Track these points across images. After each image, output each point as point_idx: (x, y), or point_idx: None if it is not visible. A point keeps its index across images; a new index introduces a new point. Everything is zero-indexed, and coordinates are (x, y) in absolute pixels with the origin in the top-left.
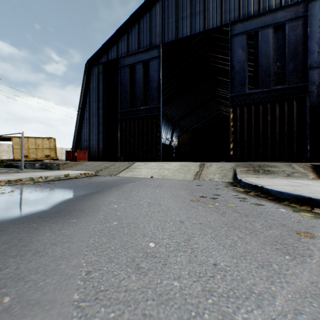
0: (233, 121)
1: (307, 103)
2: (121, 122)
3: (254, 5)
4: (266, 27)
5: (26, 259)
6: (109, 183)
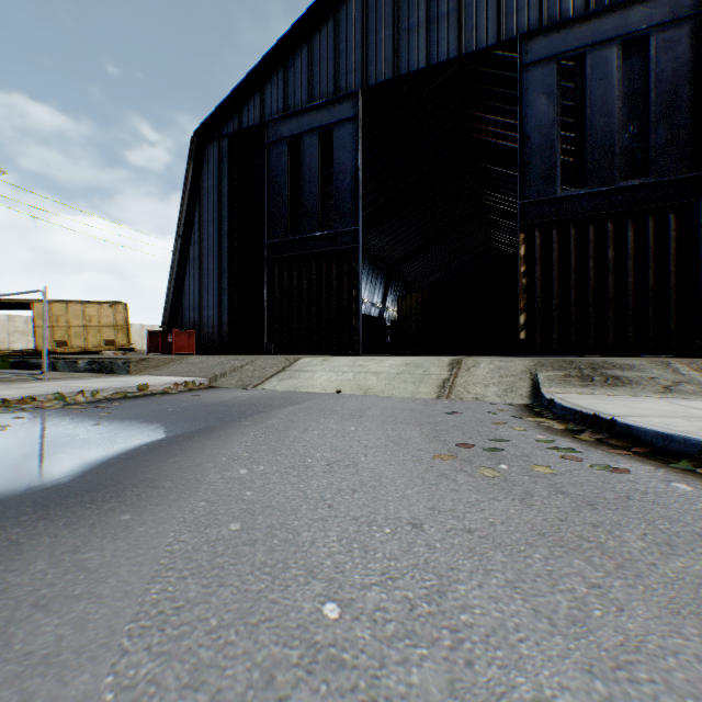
0: (527, 263)
1: None
2: (270, 266)
3: None
4: (603, 45)
5: None
6: (237, 407)
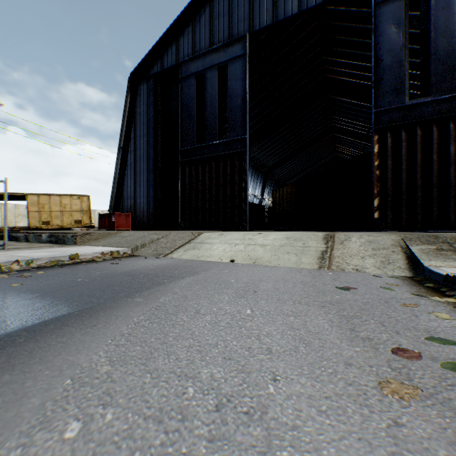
0: (379, 158)
1: None
2: (182, 167)
3: None
4: None
5: None
6: (140, 278)
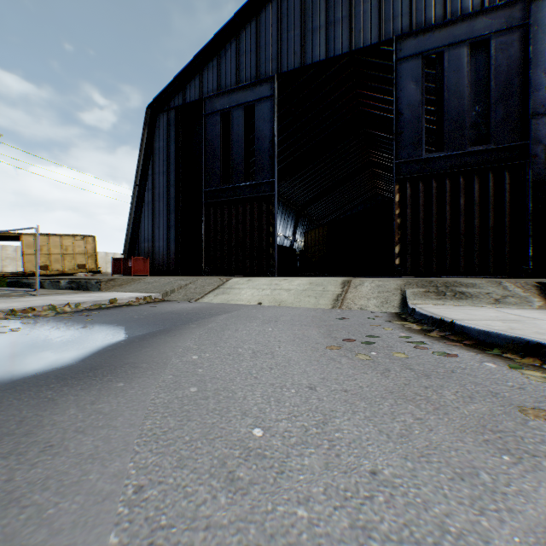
0: (400, 207)
1: (529, 176)
2: (207, 208)
3: (437, 6)
4: (457, 45)
5: (27, 461)
6: (185, 315)
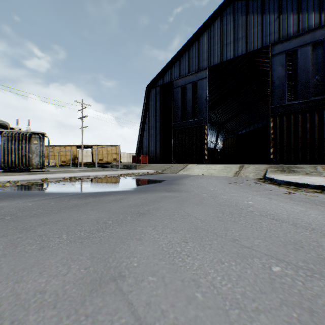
0: (273, 129)
1: None
2: (174, 132)
3: (293, 26)
4: (304, 45)
5: (178, 189)
6: (178, 177)
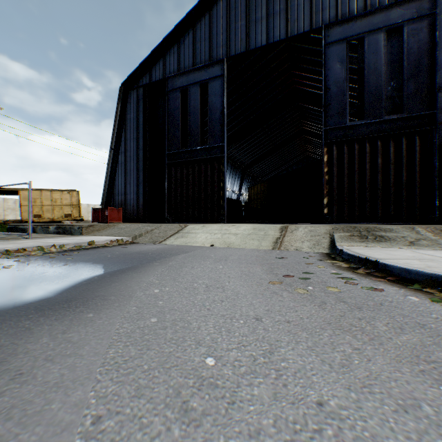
0: (328, 166)
1: (436, 140)
2: (169, 168)
3: None
4: (375, 32)
5: None
6: (150, 255)
